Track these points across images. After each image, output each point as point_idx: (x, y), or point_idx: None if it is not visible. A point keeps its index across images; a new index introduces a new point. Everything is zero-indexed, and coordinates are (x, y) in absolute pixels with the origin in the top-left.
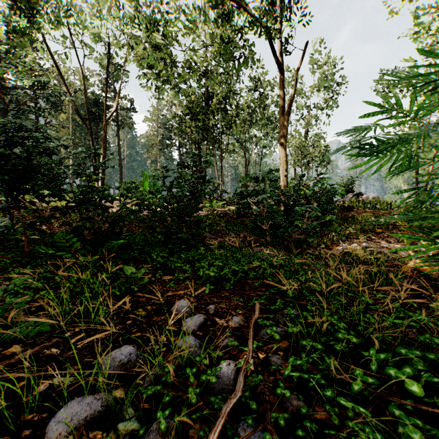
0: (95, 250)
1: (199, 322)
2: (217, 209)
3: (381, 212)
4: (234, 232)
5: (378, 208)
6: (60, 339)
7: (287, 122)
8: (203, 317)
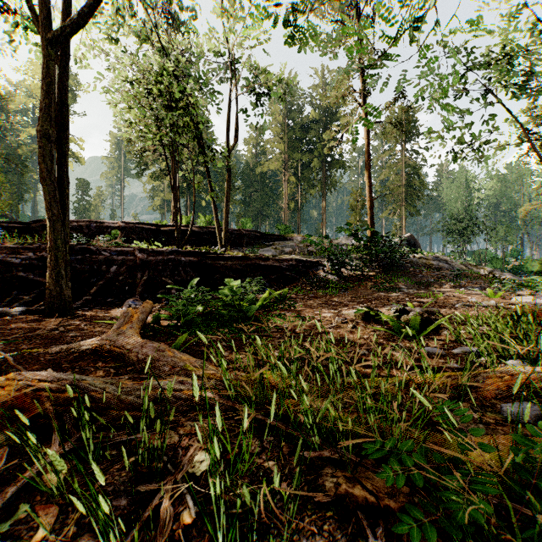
0: None
1: None
2: None
3: None
4: None
5: None
6: None
7: None
8: None
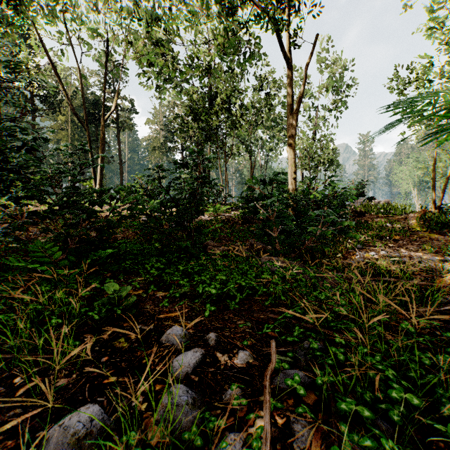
0: (78, 261)
1: (194, 361)
2: (221, 214)
3: (395, 218)
4: (240, 238)
5: (392, 213)
6: (5, 388)
7: (296, 121)
8: (200, 352)
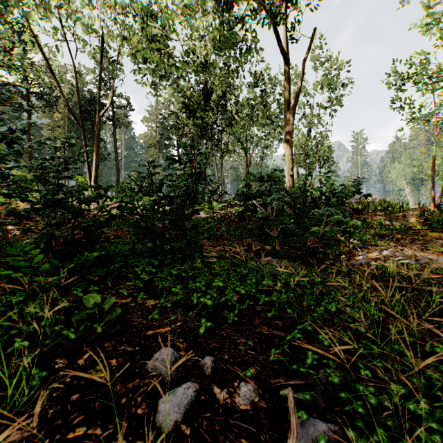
0: (62, 265)
1: (186, 402)
2: (217, 211)
3: (393, 215)
4: (236, 237)
5: (390, 211)
6: None
7: (293, 117)
8: (193, 388)
